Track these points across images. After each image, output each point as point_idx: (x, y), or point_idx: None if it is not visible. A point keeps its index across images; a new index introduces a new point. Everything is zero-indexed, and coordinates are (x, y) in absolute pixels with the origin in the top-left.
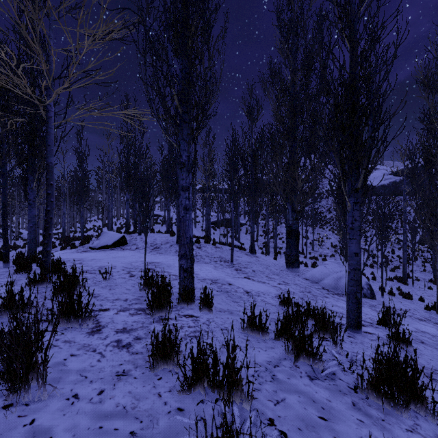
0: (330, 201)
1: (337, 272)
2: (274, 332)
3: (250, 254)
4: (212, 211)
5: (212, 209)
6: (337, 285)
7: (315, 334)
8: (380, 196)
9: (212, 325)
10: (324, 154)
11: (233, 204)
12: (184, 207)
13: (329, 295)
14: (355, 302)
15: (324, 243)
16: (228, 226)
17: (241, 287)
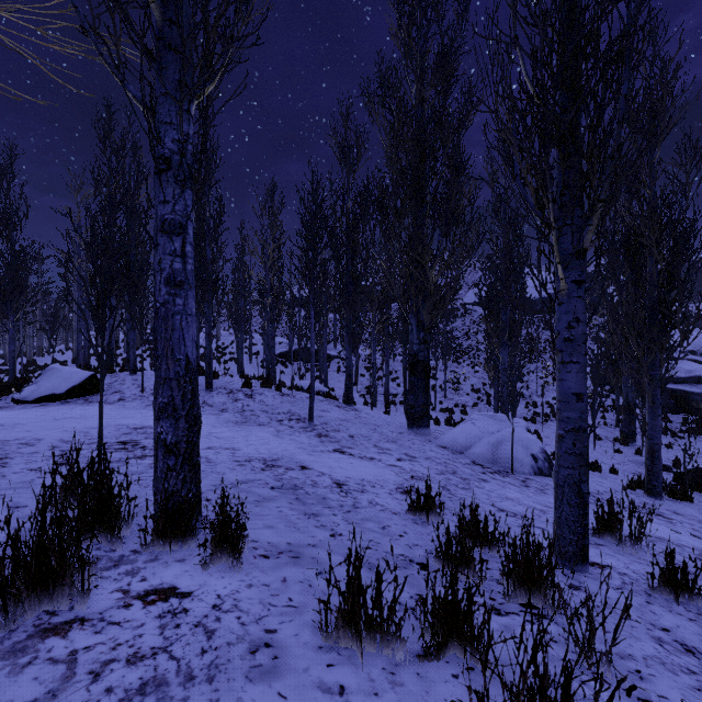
0: (468, 321)
1: (493, 432)
2: (420, 635)
3: (345, 405)
4: (281, 336)
5: (281, 333)
6: (495, 456)
7: (508, 598)
8: (538, 314)
9: (224, 631)
10: (473, 228)
11: (314, 311)
12: (168, 278)
13: (487, 475)
14: (576, 502)
15: (461, 387)
16: (306, 357)
17: (326, 474)
